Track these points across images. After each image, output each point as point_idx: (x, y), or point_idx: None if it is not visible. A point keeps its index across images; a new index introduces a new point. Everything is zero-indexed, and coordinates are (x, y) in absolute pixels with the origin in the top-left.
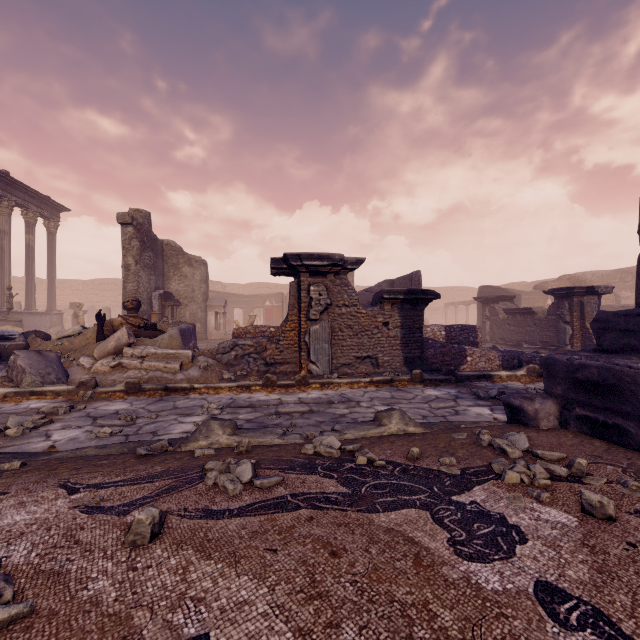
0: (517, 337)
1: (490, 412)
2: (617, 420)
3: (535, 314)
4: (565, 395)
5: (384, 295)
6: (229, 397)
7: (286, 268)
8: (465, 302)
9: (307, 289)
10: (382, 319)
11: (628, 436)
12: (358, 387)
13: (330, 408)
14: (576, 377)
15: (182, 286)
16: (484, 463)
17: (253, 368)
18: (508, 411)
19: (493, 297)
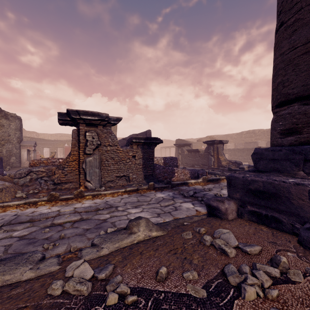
0: (192, 162)
1: (193, 206)
2: (274, 214)
3: (199, 152)
4: (241, 198)
5: (133, 140)
6: (14, 213)
7: (69, 120)
8: (169, 146)
9: (84, 134)
10: (132, 154)
11: (282, 224)
12: (117, 195)
13: (96, 215)
14: (249, 188)
15: None
16: (217, 270)
17: (44, 187)
18: (208, 209)
19: (182, 144)
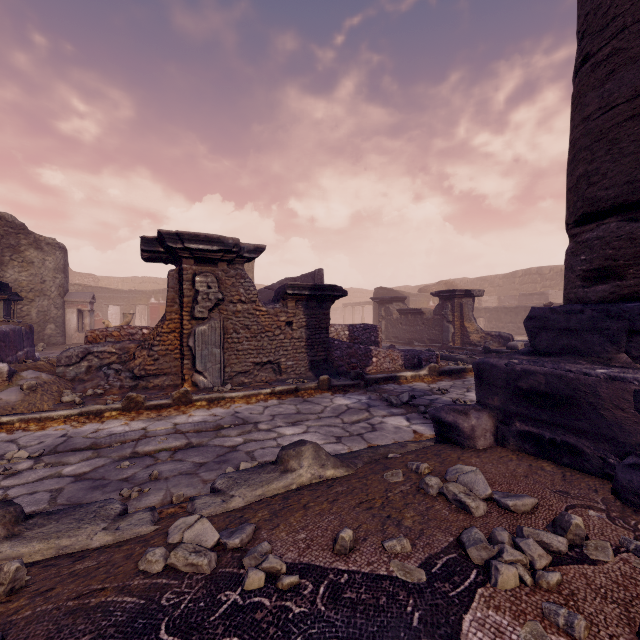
0: (409, 335)
1: (407, 423)
2: (568, 437)
3: (424, 314)
4: (503, 407)
5: (287, 290)
6: (61, 433)
7: (163, 252)
8: (361, 303)
9: (191, 280)
10: (285, 318)
11: (582, 457)
12: (257, 401)
13: (217, 437)
14: (518, 386)
15: (25, 275)
16: (449, 539)
17: (114, 384)
18: (438, 428)
19: (388, 298)
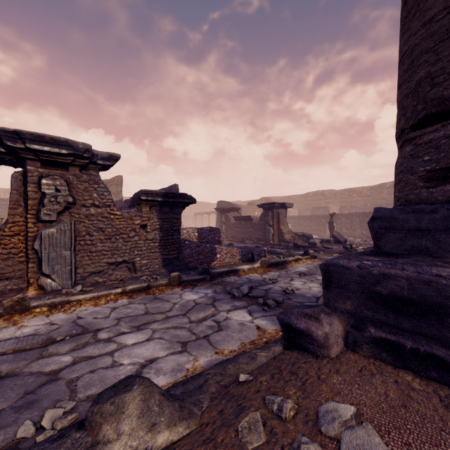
0: (242, 236)
1: (250, 317)
2: (434, 348)
3: (252, 220)
4: (355, 311)
5: (141, 196)
6: None
7: (5, 153)
8: (208, 212)
9: (37, 182)
10: (140, 221)
11: None
12: (106, 302)
13: (39, 359)
14: (375, 290)
15: None
16: None
17: None
18: (287, 333)
19: (227, 208)
